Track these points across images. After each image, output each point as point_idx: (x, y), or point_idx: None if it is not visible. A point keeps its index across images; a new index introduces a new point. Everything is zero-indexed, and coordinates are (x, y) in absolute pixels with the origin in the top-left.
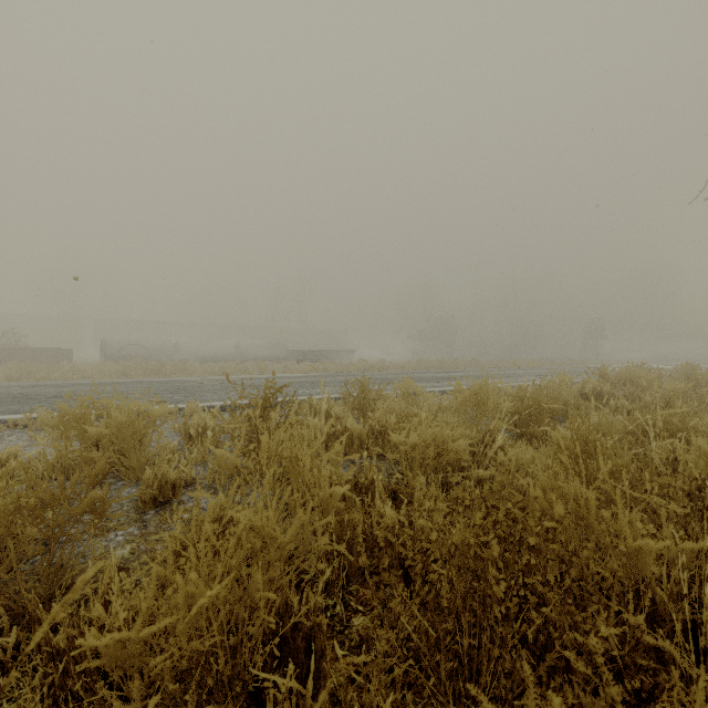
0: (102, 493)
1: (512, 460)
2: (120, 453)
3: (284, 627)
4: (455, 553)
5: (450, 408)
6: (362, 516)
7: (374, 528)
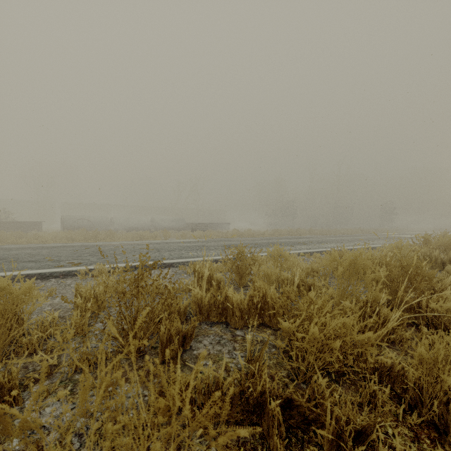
0: None
1: (434, 357)
2: None
3: None
4: None
5: (311, 270)
6: None
7: None
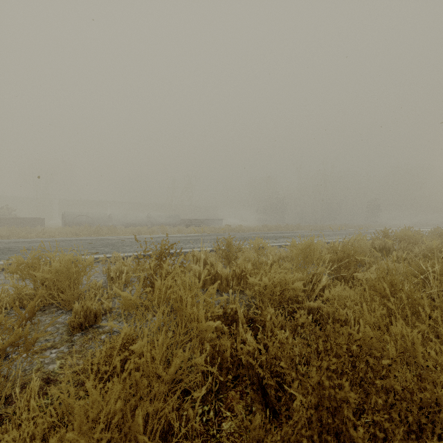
0: (25, 331)
1: (335, 296)
2: (60, 290)
3: (168, 442)
4: (312, 393)
5: (286, 257)
6: (229, 342)
7: (238, 351)
